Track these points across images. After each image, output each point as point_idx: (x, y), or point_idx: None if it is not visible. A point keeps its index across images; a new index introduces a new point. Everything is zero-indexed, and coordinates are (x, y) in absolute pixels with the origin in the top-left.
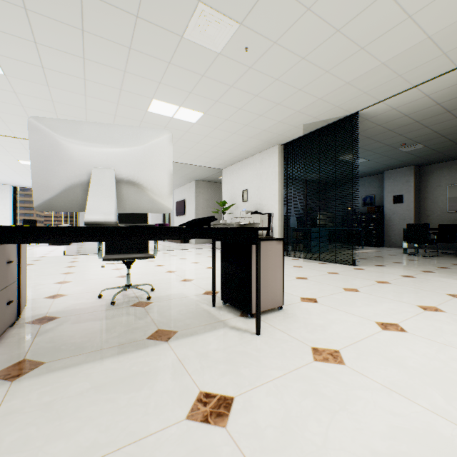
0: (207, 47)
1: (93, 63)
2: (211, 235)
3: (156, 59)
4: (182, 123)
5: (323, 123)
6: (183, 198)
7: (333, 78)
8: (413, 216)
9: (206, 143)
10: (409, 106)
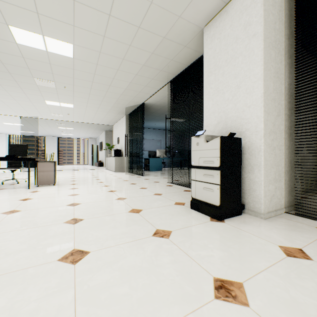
0: (49, 87)
1: (11, 91)
2: (10, 160)
3: (34, 90)
4: (67, 107)
5: (135, 107)
6: (102, 141)
7: (113, 93)
8: None
9: (89, 115)
10: (164, 100)
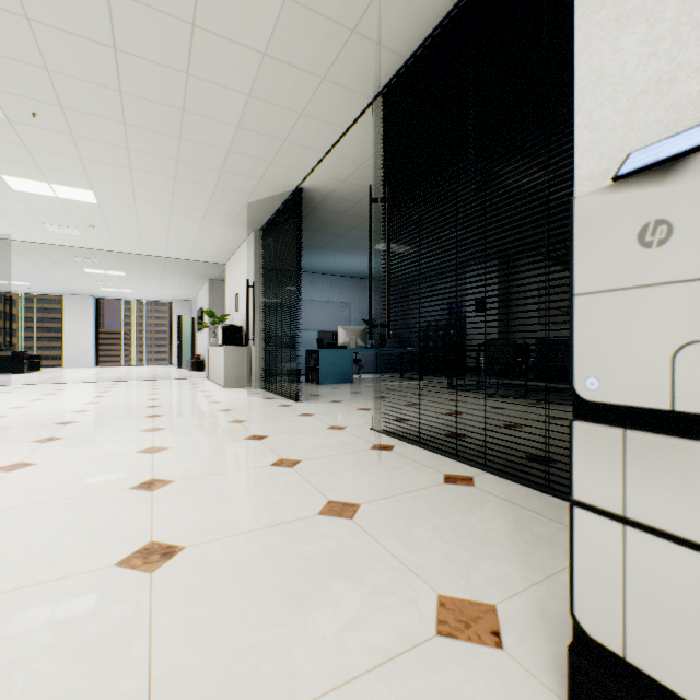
0: None
1: None
2: None
3: None
4: (81, 204)
5: (276, 202)
6: (202, 306)
7: (200, 145)
8: (497, 331)
9: (153, 230)
10: (360, 177)
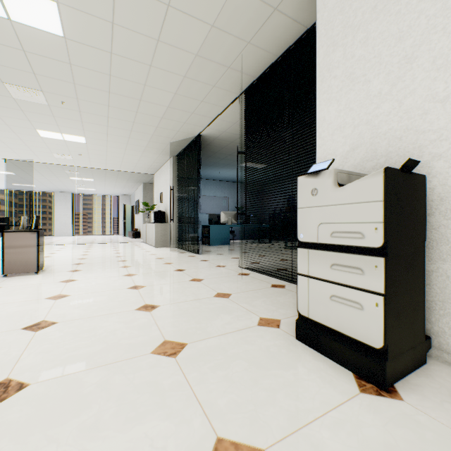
0: (36, 102)
1: None
2: None
3: (11, 109)
4: (77, 143)
5: (186, 142)
6: (138, 199)
7: (147, 115)
8: None
9: (114, 156)
10: (233, 130)
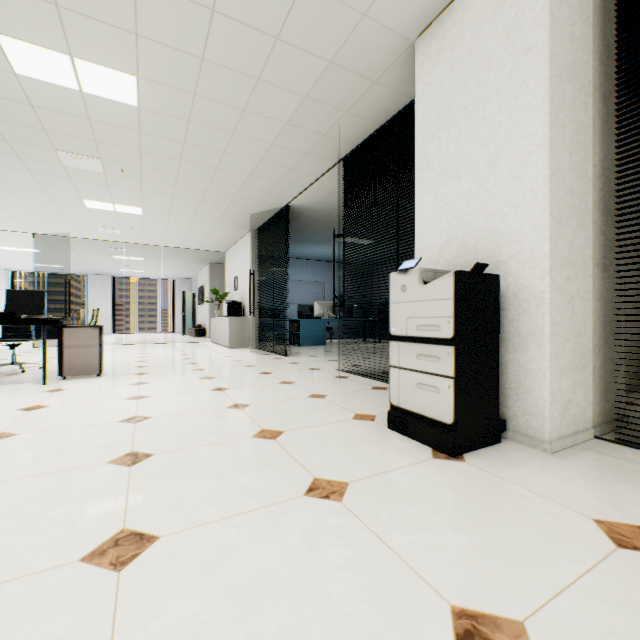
0: (91, 170)
1: (10, 180)
2: (3, 323)
3: (58, 177)
4: (130, 215)
5: (270, 213)
6: (203, 284)
7: (223, 184)
8: None
9: (176, 230)
10: (330, 199)
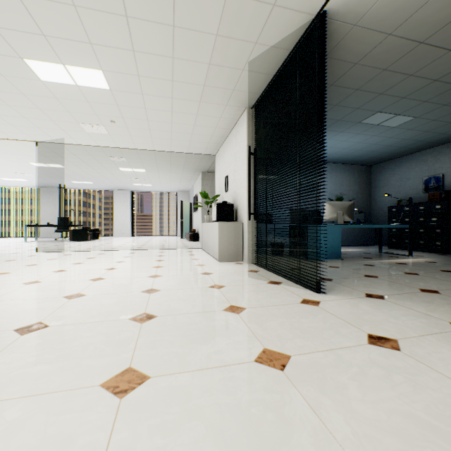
0: None
1: None
2: None
3: None
4: (97, 92)
5: (281, 53)
6: (196, 193)
7: None
8: None
9: (159, 120)
10: None
